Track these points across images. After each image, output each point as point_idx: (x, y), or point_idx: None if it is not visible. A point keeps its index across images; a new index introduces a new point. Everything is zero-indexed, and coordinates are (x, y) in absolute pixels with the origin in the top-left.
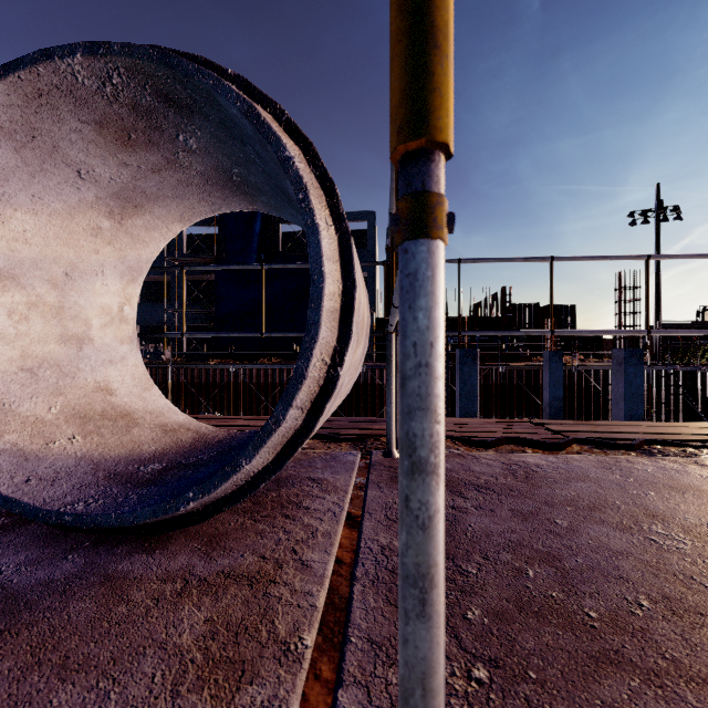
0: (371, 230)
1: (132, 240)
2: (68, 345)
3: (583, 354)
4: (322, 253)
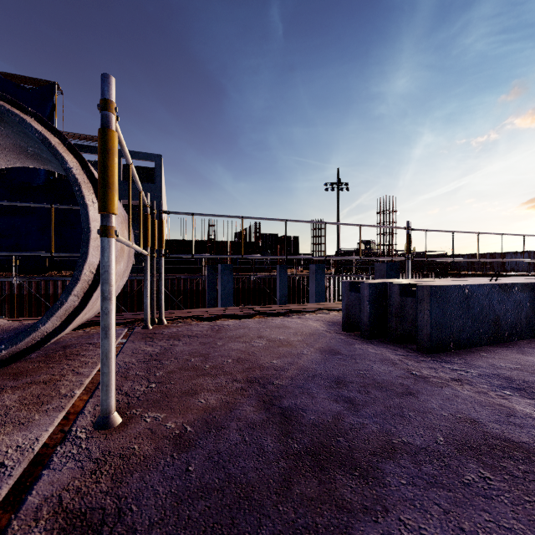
0: (158, 169)
1: None
2: None
3: (303, 267)
4: (89, 218)
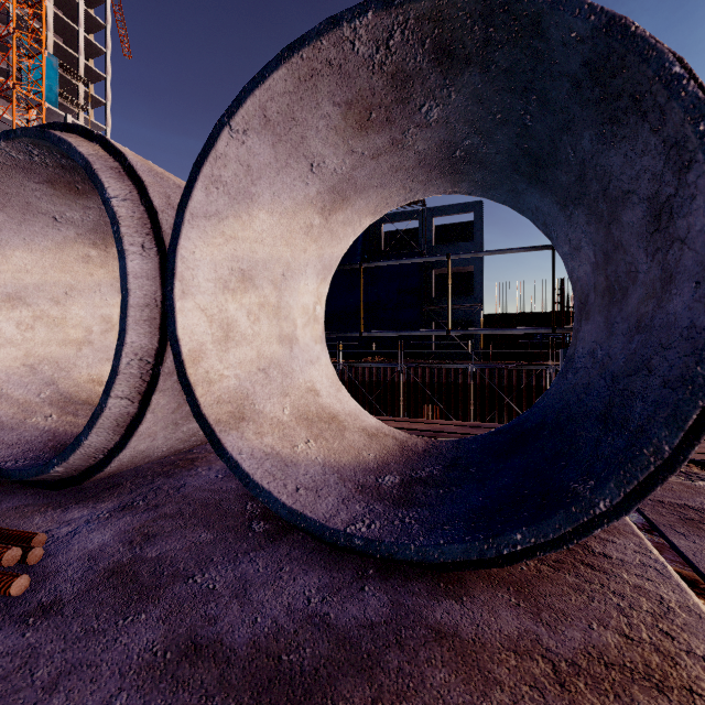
0: (477, 221)
1: (330, 237)
2: (283, 345)
3: None
4: None
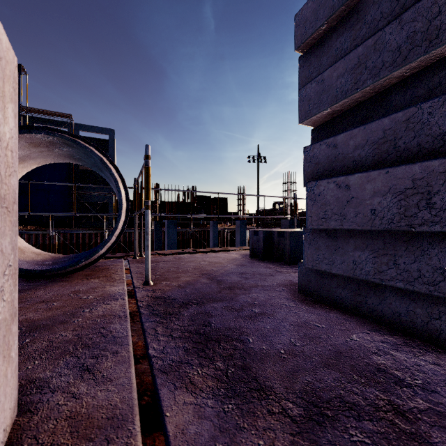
0: (111, 141)
1: None
2: None
3: (231, 223)
4: (122, 198)
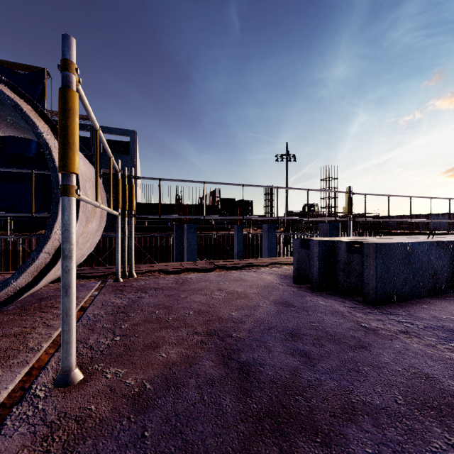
0: (133, 143)
1: None
2: None
3: (256, 227)
4: (59, 180)
